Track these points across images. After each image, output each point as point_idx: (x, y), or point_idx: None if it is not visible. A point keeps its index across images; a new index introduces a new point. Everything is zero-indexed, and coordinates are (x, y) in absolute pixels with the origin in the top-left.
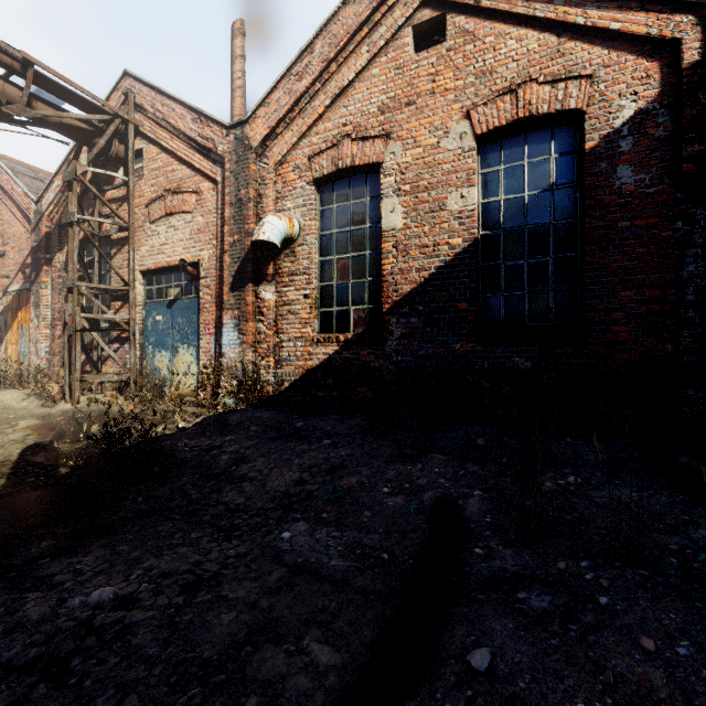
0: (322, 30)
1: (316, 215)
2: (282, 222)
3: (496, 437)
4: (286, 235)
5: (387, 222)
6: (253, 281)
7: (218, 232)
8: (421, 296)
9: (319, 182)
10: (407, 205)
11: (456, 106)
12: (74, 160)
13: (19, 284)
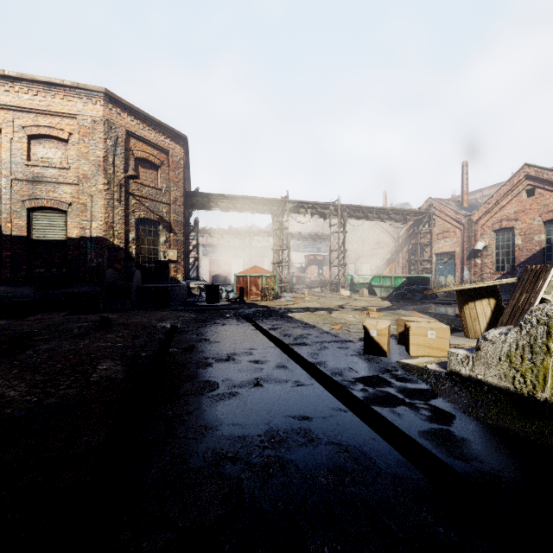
0: (495, 192)
1: (494, 239)
2: (483, 243)
3: None
4: (484, 246)
5: (516, 242)
6: (473, 258)
7: (462, 243)
8: (526, 262)
9: (495, 230)
10: (522, 238)
11: (537, 213)
12: (416, 226)
13: (389, 256)
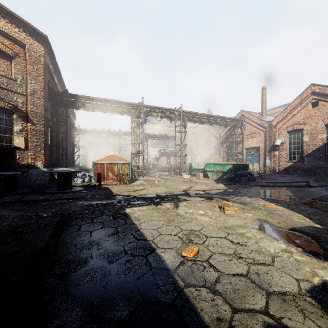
0: (289, 104)
1: (287, 138)
2: (280, 140)
3: (323, 177)
4: (281, 142)
5: (304, 140)
6: (273, 151)
7: (264, 141)
8: (312, 153)
9: (288, 131)
10: (309, 137)
11: (320, 119)
12: (233, 129)
13: (213, 150)
